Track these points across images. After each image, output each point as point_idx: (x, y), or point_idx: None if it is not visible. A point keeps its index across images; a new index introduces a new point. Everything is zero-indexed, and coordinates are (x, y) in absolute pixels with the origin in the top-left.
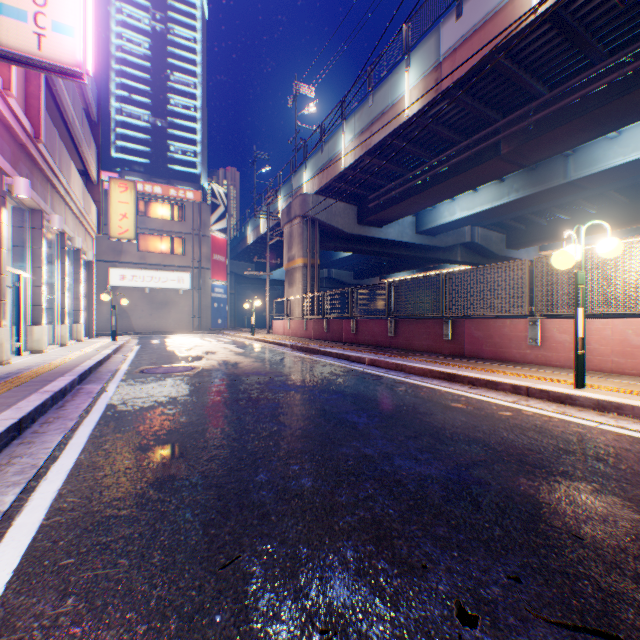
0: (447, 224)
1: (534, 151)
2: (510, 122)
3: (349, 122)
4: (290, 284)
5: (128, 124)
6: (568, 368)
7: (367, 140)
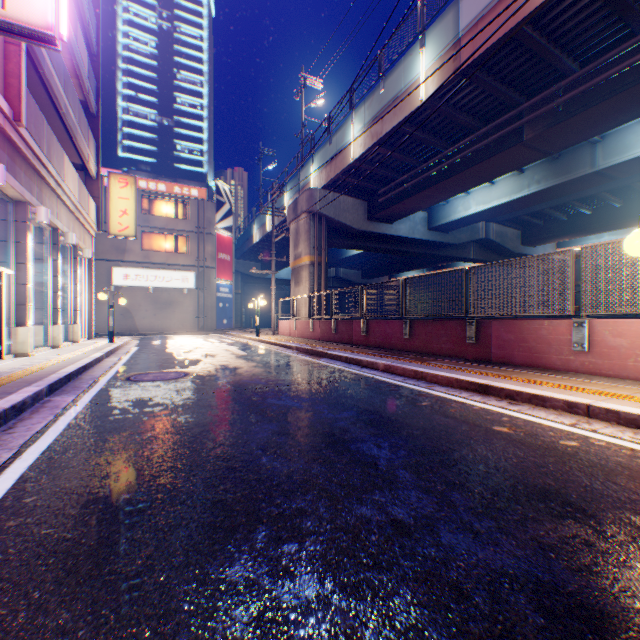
0: (461, 219)
1: (562, 136)
2: (535, 104)
3: (358, 111)
4: (296, 283)
5: (135, 123)
6: (624, 378)
7: (378, 129)
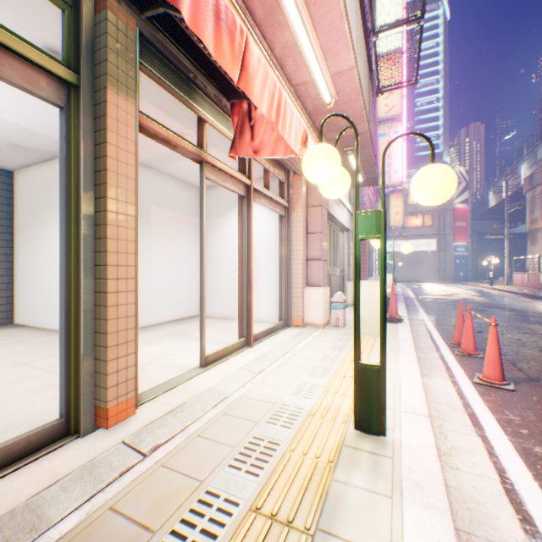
0: None
1: None
2: None
3: None
4: (530, 243)
5: None
6: None
7: None
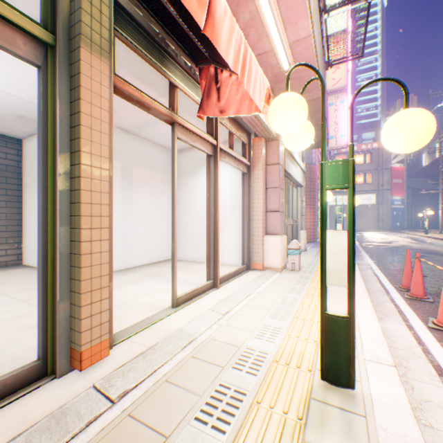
0: None
1: None
2: None
3: None
4: None
5: None
6: None
7: None
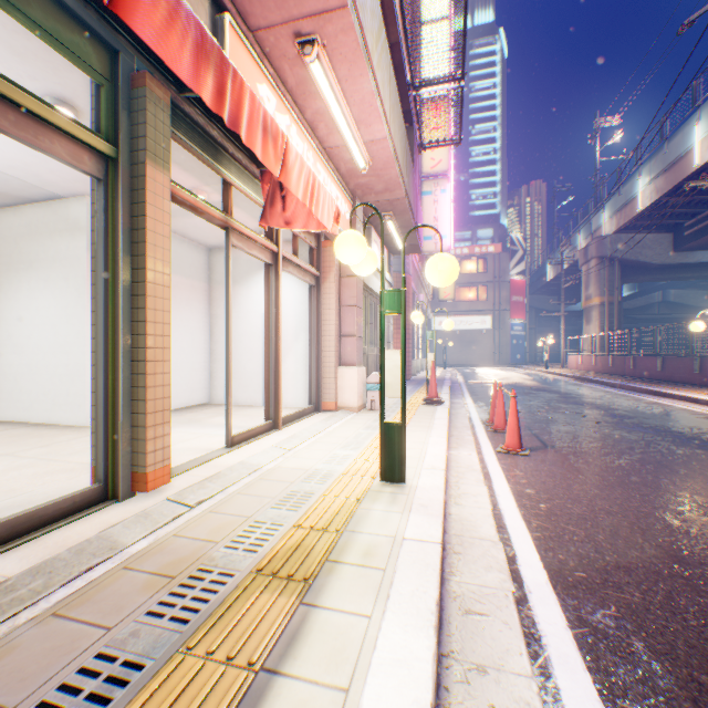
0: None
1: None
2: None
3: (643, 167)
4: (585, 322)
5: None
6: None
7: (660, 185)
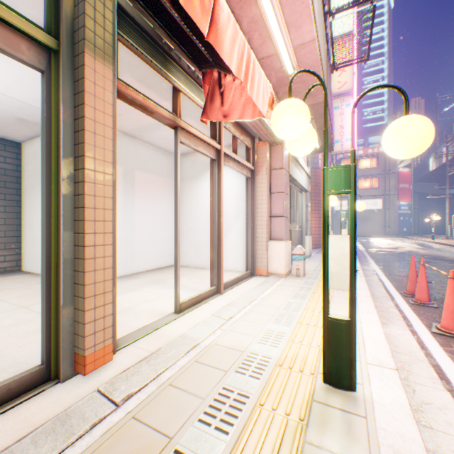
0: None
1: None
2: None
3: None
4: None
5: None
6: None
7: None
